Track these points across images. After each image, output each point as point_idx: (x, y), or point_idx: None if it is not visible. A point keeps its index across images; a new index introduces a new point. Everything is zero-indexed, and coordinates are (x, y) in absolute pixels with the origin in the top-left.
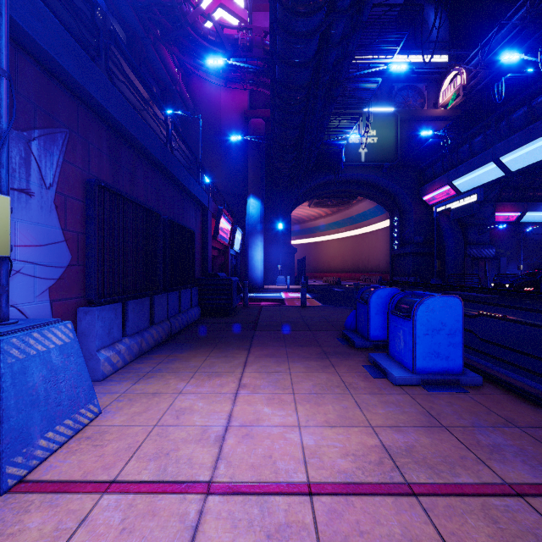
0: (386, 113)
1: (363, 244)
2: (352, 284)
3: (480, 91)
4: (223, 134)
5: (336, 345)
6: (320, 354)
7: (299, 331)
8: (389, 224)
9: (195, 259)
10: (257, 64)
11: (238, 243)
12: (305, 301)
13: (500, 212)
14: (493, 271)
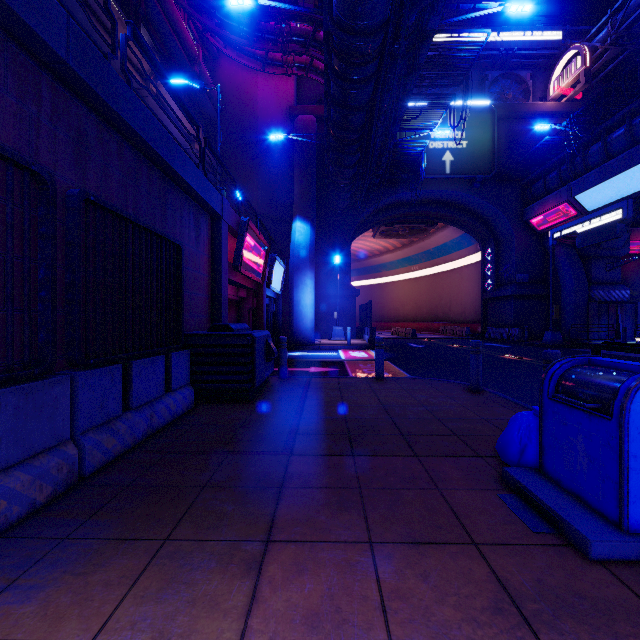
0: (479, 109)
1: (443, 285)
2: (432, 338)
3: (603, 80)
4: (261, 137)
5: (517, 534)
6: (503, 614)
7: (390, 458)
8: (478, 259)
9: (182, 298)
10: (303, 4)
11: (278, 281)
12: (381, 371)
13: (633, 241)
14: (627, 320)
